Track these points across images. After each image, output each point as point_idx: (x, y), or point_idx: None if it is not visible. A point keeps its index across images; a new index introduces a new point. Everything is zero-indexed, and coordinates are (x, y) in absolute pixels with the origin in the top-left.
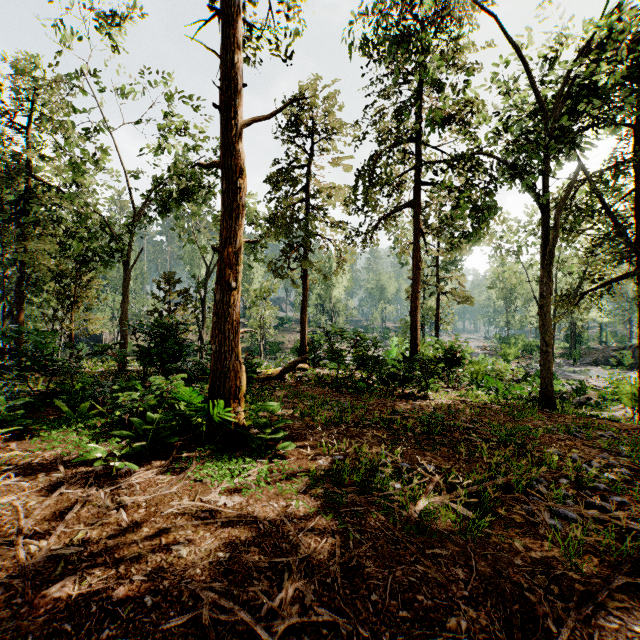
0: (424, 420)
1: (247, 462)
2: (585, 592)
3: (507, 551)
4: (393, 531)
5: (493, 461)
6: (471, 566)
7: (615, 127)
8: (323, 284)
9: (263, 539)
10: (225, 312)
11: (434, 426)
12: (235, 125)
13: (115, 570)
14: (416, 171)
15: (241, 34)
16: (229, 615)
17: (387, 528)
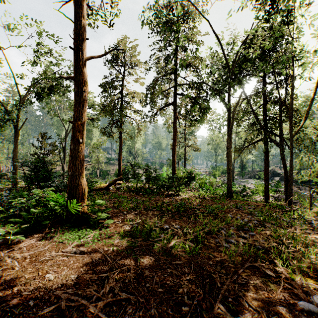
0: (176, 205)
1: (88, 231)
2: (235, 271)
3: (206, 259)
4: (158, 256)
5: (204, 221)
6: (191, 267)
7: (256, 77)
8: (130, 141)
9: (95, 266)
10: (76, 155)
11: (181, 208)
12: (82, 58)
13: (11, 291)
14: (175, 88)
15: (85, 12)
16: (76, 303)
17: (156, 255)
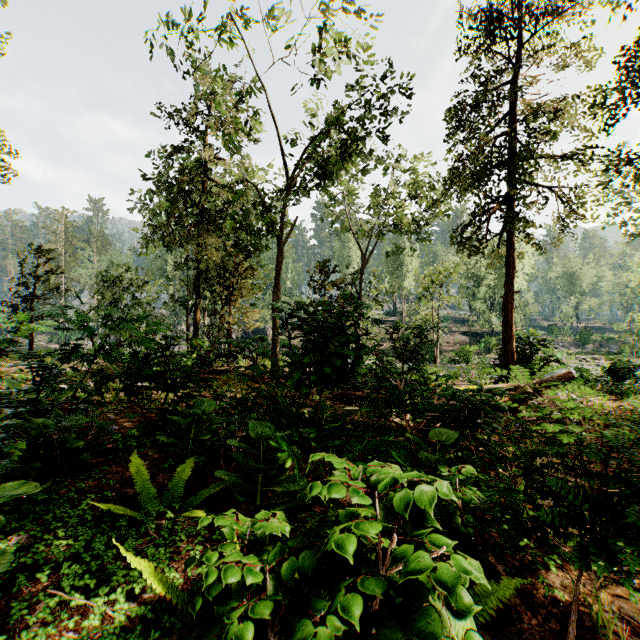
0: None
1: None
2: None
3: None
4: None
5: None
6: None
7: None
8: (495, 273)
9: None
10: None
11: None
12: None
13: None
14: None
15: None
16: None
17: None
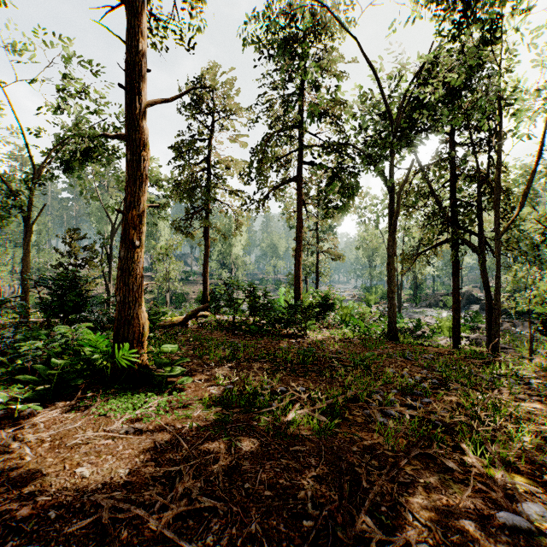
0: (300, 353)
1: (149, 396)
2: (394, 463)
3: (348, 442)
4: (267, 438)
5: (347, 380)
6: (321, 455)
7: (437, 133)
8: (224, 242)
9: (160, 455)
10: (129, 267)
11: (308, 357)
12: (138, 104)
13: (19, 495)
14: (299, 153)
15: (144, 25)
16: (126, 513)
17: (262, 436)
